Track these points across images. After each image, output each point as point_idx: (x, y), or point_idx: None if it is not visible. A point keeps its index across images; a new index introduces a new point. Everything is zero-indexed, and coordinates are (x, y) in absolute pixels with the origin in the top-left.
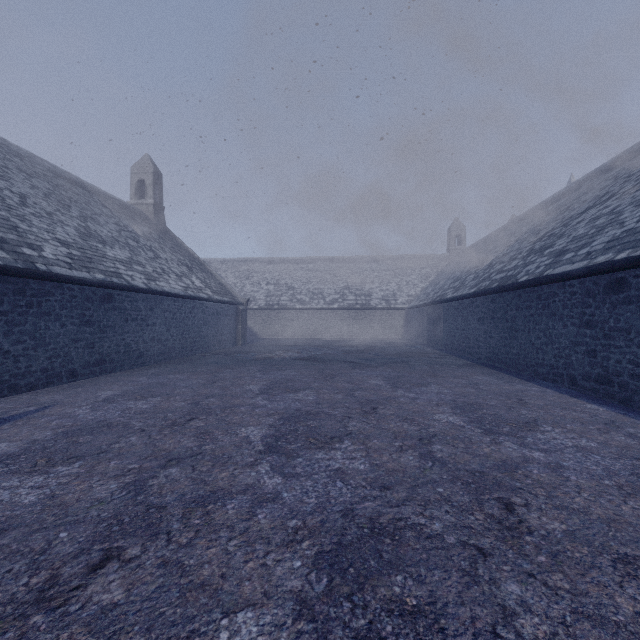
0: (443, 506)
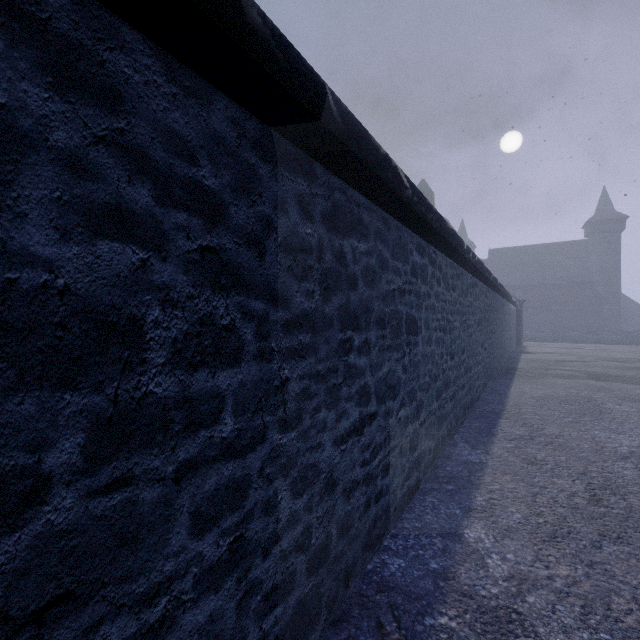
0: (632, 361)
